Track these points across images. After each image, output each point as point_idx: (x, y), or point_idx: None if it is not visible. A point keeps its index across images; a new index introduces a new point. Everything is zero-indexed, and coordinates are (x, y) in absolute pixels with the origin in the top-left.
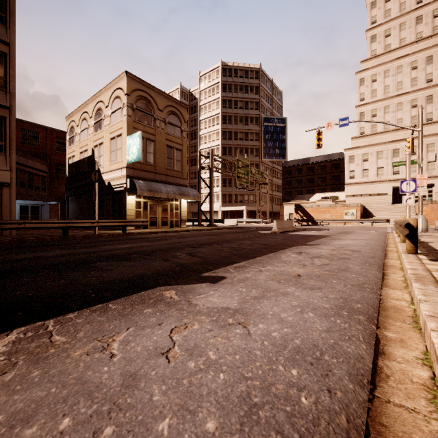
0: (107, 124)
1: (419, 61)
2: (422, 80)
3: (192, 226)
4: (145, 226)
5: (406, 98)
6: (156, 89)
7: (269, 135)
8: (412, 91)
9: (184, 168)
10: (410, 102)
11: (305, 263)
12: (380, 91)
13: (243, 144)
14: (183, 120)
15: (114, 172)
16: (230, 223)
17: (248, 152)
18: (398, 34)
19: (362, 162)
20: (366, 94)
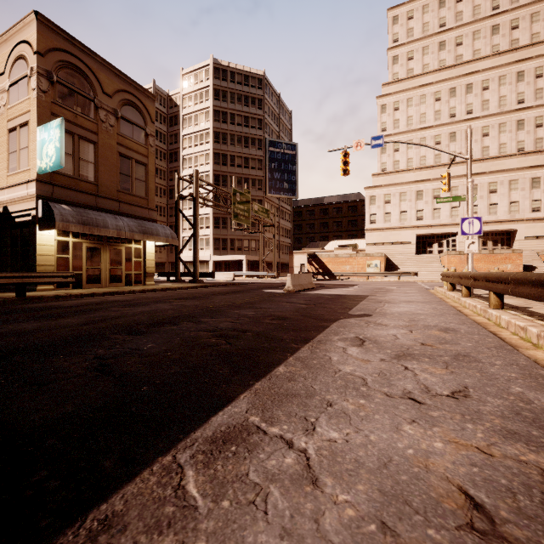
0: (2, 104)
1: (443, 93)
2: (446, 114)
3: (166, 283)
4: (77, 283)
5: (430, 133)
6: (99, 58)
7: (276, 164)
8: (435, 125)
9: (151, 193)
10: (433, 138)
11: (406, 386)
12: (402, 122)
13: (243, 172)
14: (148, 118)
15: (14, 188)
16: (225, 277)
17: (249, 183)
18: (421, 59)
19: (384, 204)
20: (388, 124)
